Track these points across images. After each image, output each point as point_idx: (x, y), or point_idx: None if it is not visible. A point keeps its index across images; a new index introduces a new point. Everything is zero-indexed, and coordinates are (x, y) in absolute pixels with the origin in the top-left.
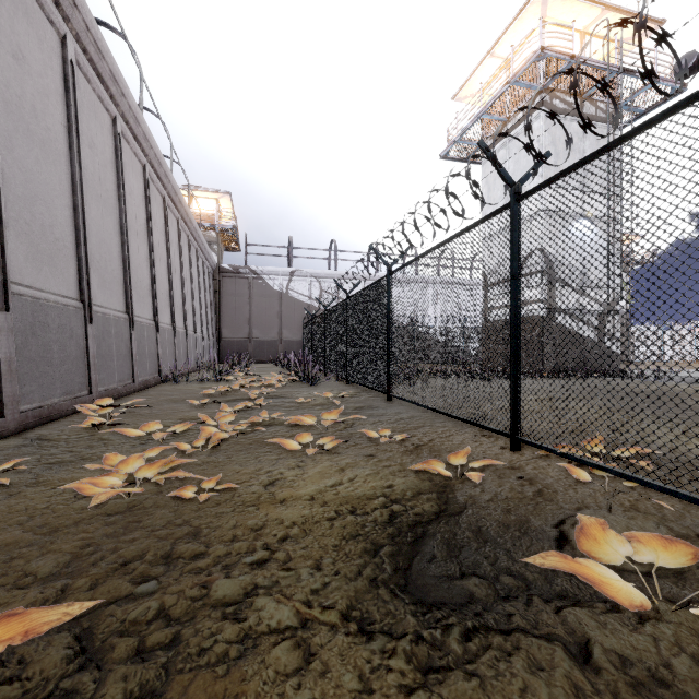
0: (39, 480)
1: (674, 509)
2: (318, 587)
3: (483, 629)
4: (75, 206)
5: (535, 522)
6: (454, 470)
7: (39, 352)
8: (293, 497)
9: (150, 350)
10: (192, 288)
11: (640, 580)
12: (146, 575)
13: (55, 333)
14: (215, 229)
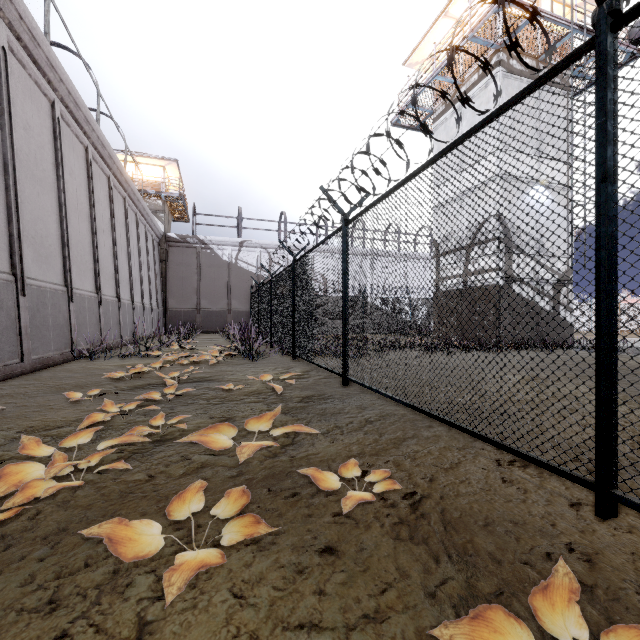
0: None
1: None
2: None
3: None
4: None
5: None
6: (546, 631)
7: None
8: None
9: (56, 320)
10: (129, 254)
11: None
12: None
13: None
14: (161, 197)
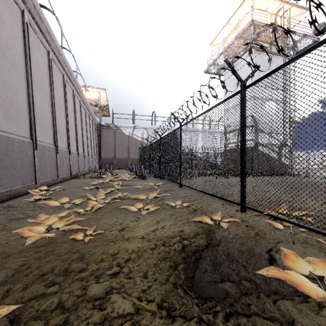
0: (5, 228)
1: (325, 242)
2: (145, 288)
3: (235, 314)
4: (28, 93)
5: (257, 250)
6: (214, 222)
7: (10, 163)
8: (133, 237)
9: (66, 163)
10: (87, 134)
11: (315, 283)
12: (53, 281)
13: (18, 154)
14: (98, 106)
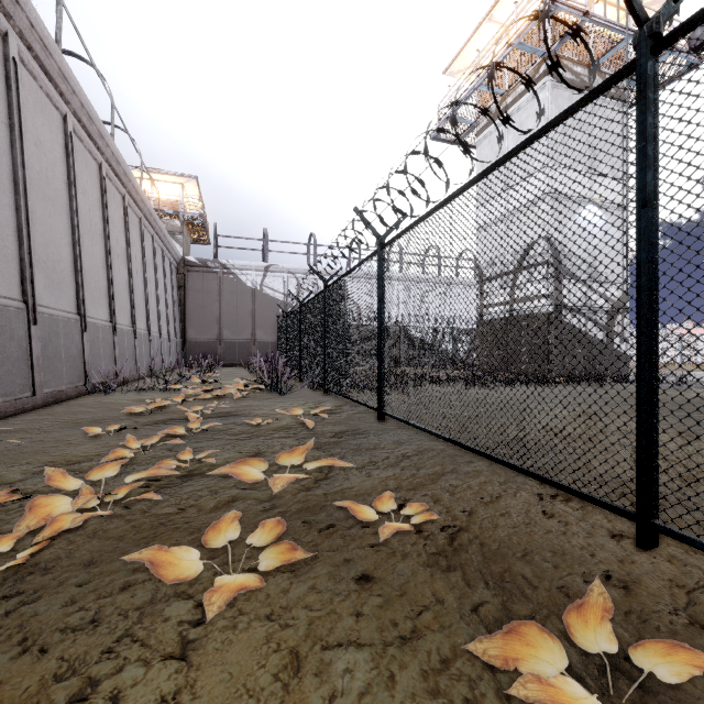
0: None
1: None
2: None
3: None
4: None
5: None
6: (578, 648)
7: None
8: None
9: (69, 351)
10: (145, 280)
11: None
12: None
13: None
14: (180, 218)
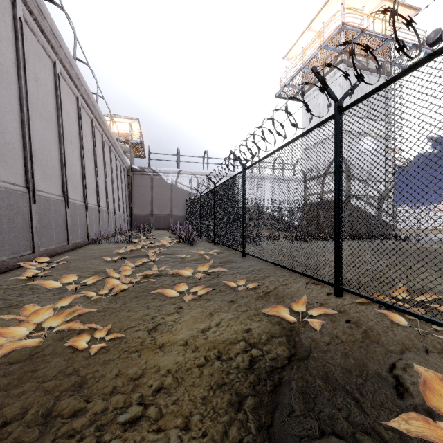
0: None
1: None
2: None
3: None
4: (22, 121)
5: (371, 366)
6: (296, 314)
7: None
8: (170, 342)
9: (81, 222)
10: (112, 181)
11: None
12: (19, 441)
13: (4, 210)
14: (129, 143)
